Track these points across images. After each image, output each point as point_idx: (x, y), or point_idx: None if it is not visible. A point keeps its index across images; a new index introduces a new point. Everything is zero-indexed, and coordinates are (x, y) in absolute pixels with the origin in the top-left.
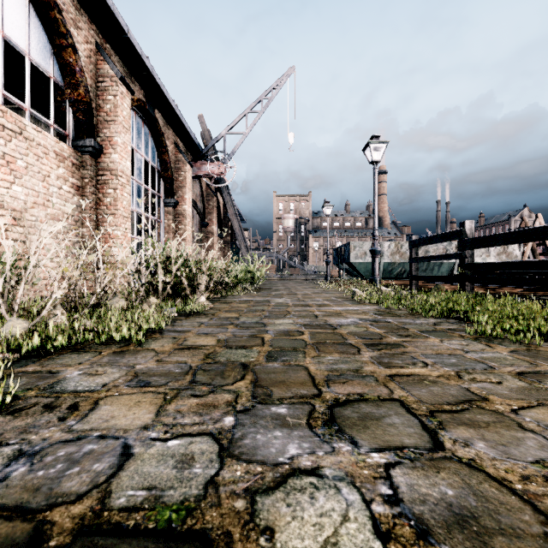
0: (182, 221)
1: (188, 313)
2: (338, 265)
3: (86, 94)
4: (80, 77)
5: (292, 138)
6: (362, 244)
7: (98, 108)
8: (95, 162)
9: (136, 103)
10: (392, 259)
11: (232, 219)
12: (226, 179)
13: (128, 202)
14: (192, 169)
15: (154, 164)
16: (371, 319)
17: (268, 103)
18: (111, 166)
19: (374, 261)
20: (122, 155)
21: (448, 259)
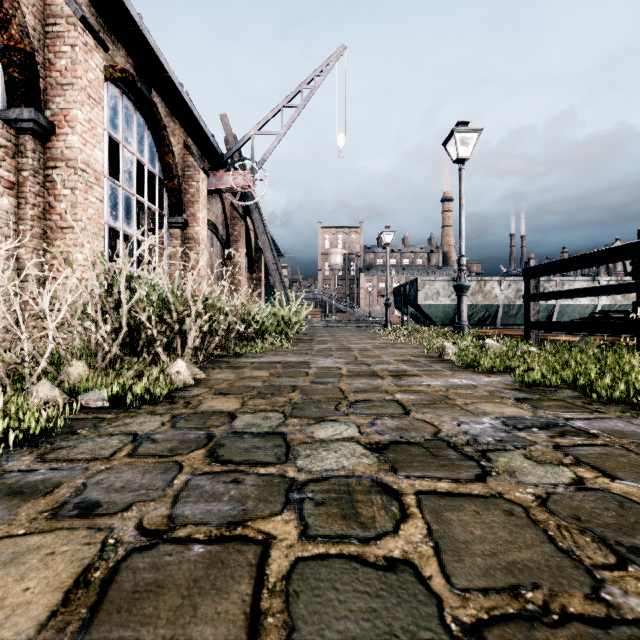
0: (194, 248)
1: (140, 398)
2: (401, 309)
3: (24, 38)
4: (10, 8)
5: (342, 140)
6: (434, 280)
7: (48, 64)
8: (42, 147)
9: (119, 73)
10: (473, 301)
11: (264, 249)
12: (255, 195)
13: (97, 211)
14: (209, 181)
15: (153, 169)
16: (534, 421)
17: (310, 94)
18: (67, 154)
19: (461, 301)
20: (85, 138)
21: (610, 293)
